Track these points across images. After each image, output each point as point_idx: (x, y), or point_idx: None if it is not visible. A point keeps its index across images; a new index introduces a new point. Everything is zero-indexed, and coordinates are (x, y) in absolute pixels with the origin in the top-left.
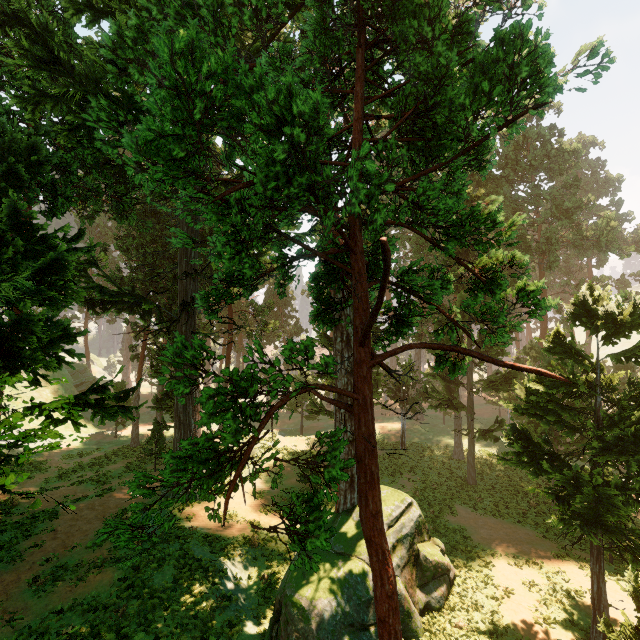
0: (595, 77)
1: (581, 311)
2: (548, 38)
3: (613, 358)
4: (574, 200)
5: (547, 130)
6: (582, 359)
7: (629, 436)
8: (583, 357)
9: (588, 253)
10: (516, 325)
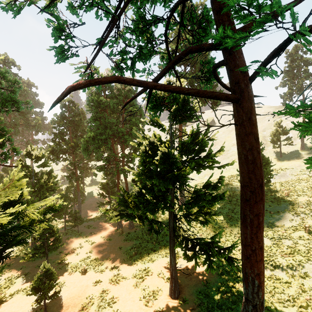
0: (30, 108)
1: (28, 153)
2: (21, 102)
3: (37, 167)
4: (26, 109)
5: (14, 76)
6: (29, 168)
7: (41, 186)
8: (29, 167)
9: (31, 130)
10: (10, 157)
